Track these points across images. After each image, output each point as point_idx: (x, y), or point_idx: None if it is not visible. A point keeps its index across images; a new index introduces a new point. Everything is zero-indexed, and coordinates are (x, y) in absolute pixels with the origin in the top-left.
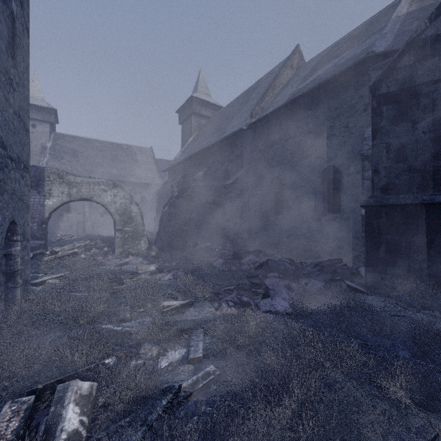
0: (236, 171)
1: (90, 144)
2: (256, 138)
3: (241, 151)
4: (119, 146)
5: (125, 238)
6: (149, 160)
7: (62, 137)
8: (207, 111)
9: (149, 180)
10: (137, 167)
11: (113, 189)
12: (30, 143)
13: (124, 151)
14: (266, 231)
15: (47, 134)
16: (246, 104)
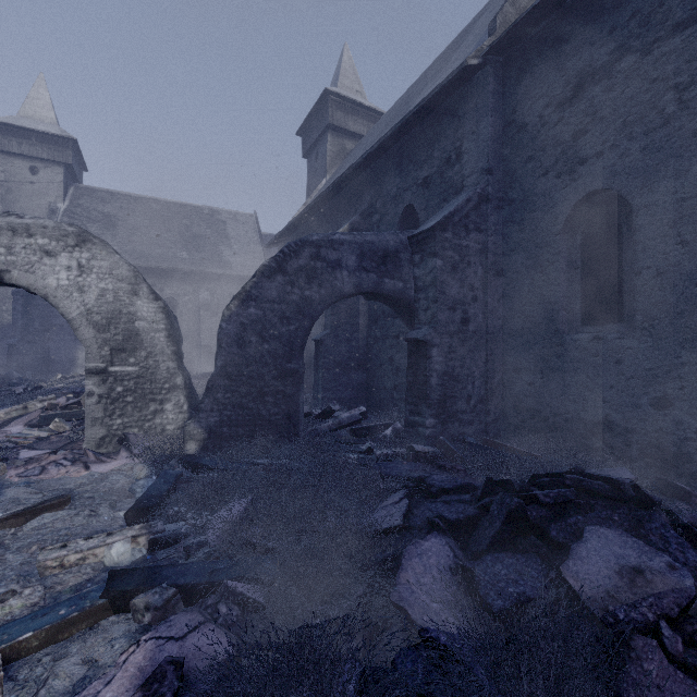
0: (441, 204)
1: (141, 206)
2: (509, 92)
3: (458, 144)
4: (195, 210)
5: (113, 397)
6: (249, 236)
7: (89, 193)
8: (357, 124)
9: (247, 270)
10: (226, 248)
11: (77, 248)
12: (27, 203)
13: (203, 220)
14: (549, 379)
15: (60, 186)
16: (458, 48)
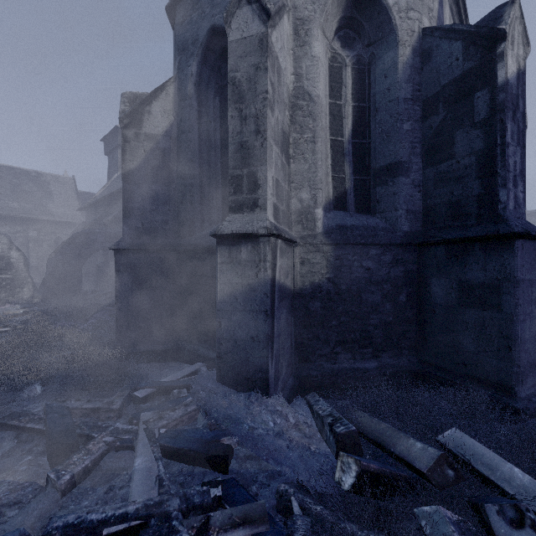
0: None
1: None
2: None
3: None
4: (24, 172)
5: (1, 286)
6: (68, 193)
7: None
8: None
9: (67, 218)
10: (50, 201)
11: None
12: None
13: (31, 180)
14: None
15: None
16: None
